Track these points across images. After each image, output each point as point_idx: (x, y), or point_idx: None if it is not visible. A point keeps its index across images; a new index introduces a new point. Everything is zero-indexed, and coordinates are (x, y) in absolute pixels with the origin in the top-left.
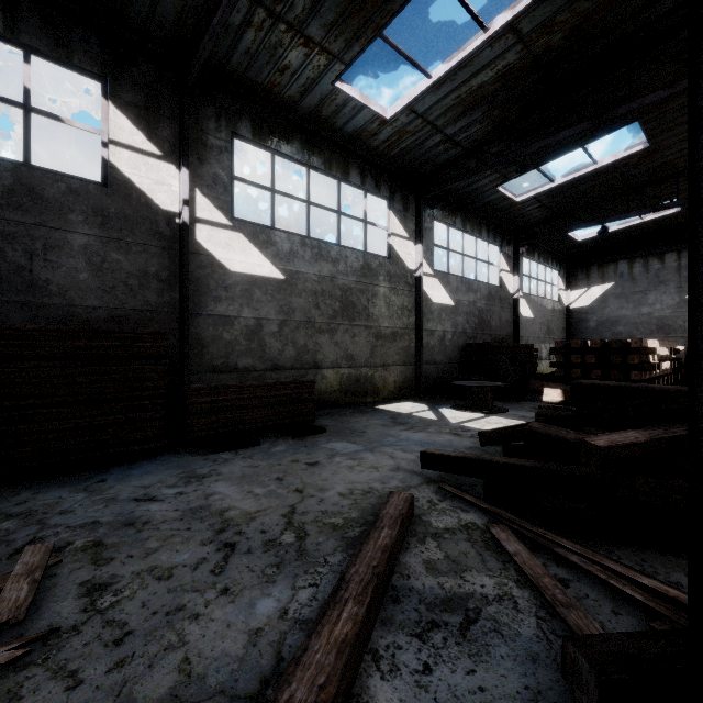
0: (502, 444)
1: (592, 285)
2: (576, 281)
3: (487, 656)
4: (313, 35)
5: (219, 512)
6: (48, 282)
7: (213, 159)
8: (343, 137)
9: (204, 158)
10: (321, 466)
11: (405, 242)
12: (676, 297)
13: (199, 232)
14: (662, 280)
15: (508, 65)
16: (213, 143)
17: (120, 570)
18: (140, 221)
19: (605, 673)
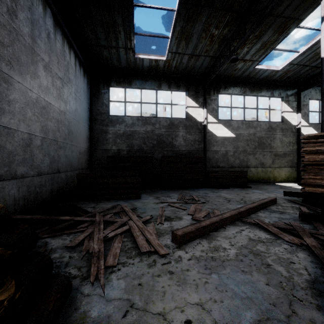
0: None
1: None
2: None
3: (284, 215)
4: (246, 58)
5: (224, 197)
6: (175, 145)
7: (212, 103)
8: (259, 80)
9: (210, 103)
10: (249, 194)
11: (291, 113)
12: None
13: (208, 126)
14: None
15: None
16: (212, 98)
17: (209, 200)
18: (194, 126)
19: (303, 213)
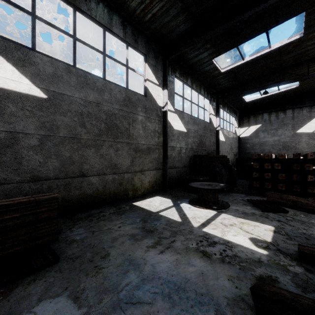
0: None
1: (251, 125)
2: (243, 123)
3: None
4: None
5: None
6: None
7: None
8: None
9: None
10: None
11: (156, 87)
12: (291, 131)
13: None
14: (285, 123)
15: None
16: None
17: None
18: None
19: None
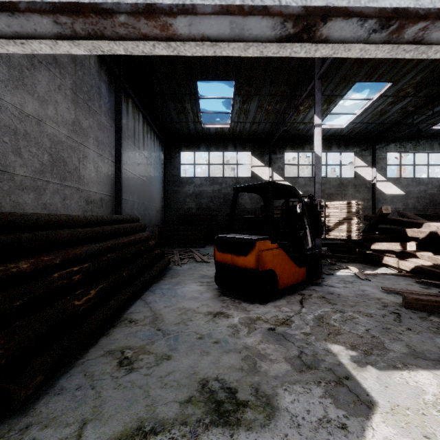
0: None
1: None
2: None
3: None
4: (306, 122)
5: None
6: (241, 203)
7: (278, 161)
8: (327, 136)
9: (276, 162)
10: None
11: (365, 168)
12: None
13: None
14: None
15: (390, 102)
16: (278, 156)
17: None
18: None
19: None
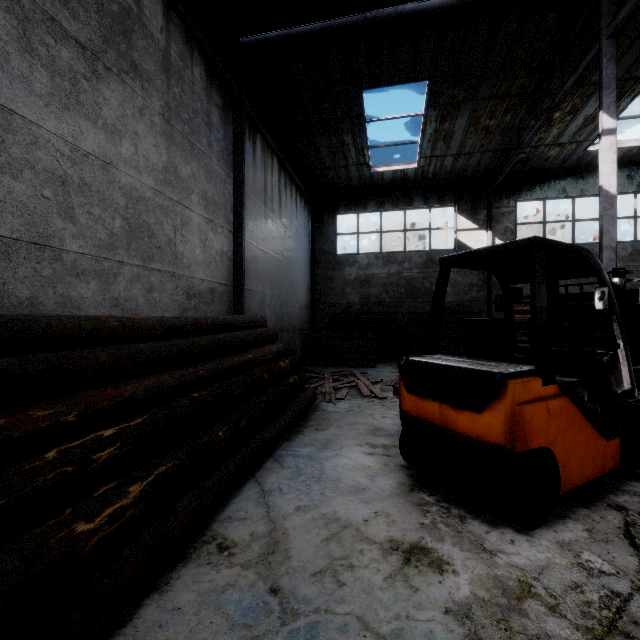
0: None
1: None
2: None
3: None
4: (563, 141)
5: None
6: None
7: (505, 219)
8: None
9: (500, 221)
10: None
11: None
12: None
13: None
14: None
15: None
16: (505, 211)
17: None
18: None
19: None
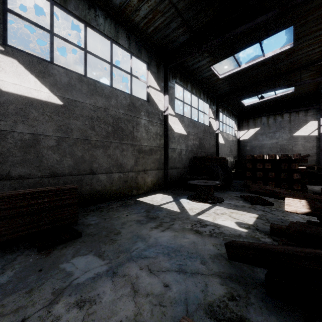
0: (258, 267)
1: (250, 128)
2: (242, 126)
3: None
4: None
5: None
6: None
7: None
8: (113, 9)
9: None
10: None
11: (158, 93)
12: (288, 134)
13: None
14: (282, 126)
15: None
16: None
17: None
18: None
19: None
